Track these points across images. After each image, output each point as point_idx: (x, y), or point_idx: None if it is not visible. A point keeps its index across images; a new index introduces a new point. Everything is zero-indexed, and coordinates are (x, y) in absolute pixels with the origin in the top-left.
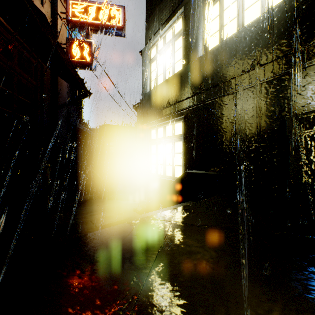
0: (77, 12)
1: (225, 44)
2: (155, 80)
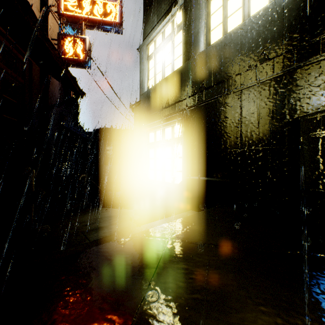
0: (70, 6)
1: (229, 36)
2: (153, 79)
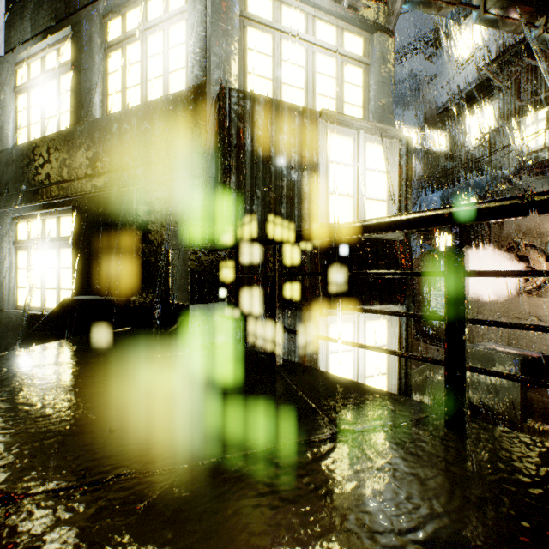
0: None
1: (125, 115)
2: (26, 130)
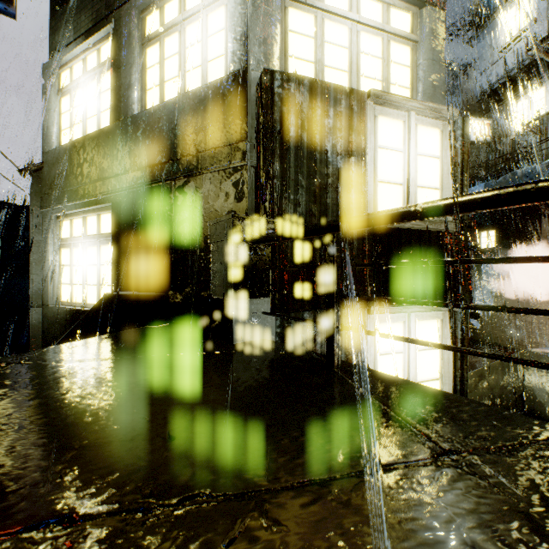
0: None
1: (163, 108)
2: (69, 131)
